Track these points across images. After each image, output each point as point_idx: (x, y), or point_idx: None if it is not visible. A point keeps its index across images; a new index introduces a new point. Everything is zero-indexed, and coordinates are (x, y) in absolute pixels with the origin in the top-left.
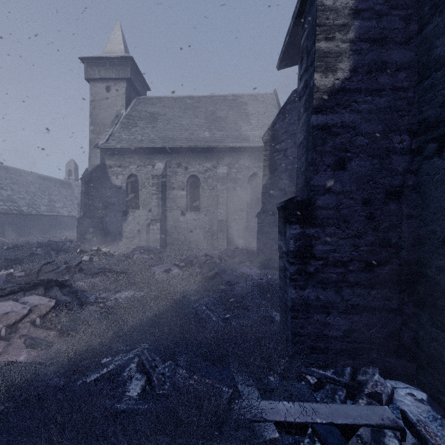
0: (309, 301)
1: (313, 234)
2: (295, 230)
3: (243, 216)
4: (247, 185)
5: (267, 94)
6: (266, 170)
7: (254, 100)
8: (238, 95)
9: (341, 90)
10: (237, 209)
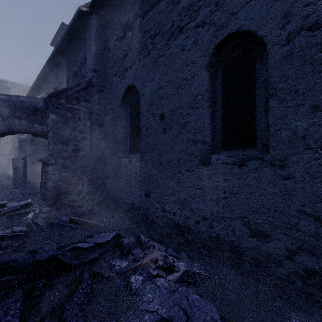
0: (18, 177)
1: (19, 165)
2: (14, 164)
3: (6, 158)
4: (10, 140)
5: (26, 86)
6: (17, 141)
7: (16, 88)
8: (3, 80)
9: (26, 139)
10: (1, 154)
